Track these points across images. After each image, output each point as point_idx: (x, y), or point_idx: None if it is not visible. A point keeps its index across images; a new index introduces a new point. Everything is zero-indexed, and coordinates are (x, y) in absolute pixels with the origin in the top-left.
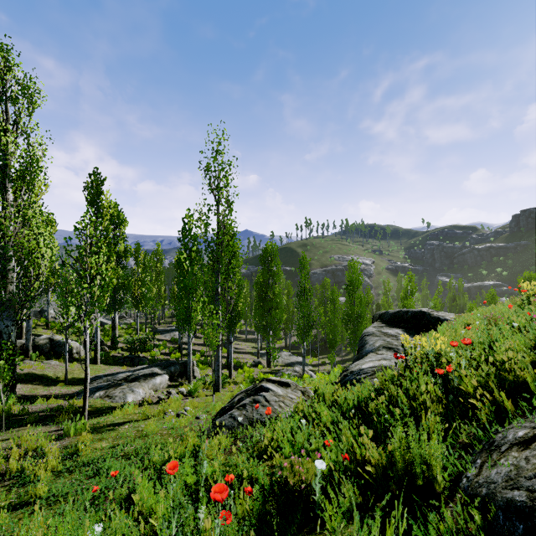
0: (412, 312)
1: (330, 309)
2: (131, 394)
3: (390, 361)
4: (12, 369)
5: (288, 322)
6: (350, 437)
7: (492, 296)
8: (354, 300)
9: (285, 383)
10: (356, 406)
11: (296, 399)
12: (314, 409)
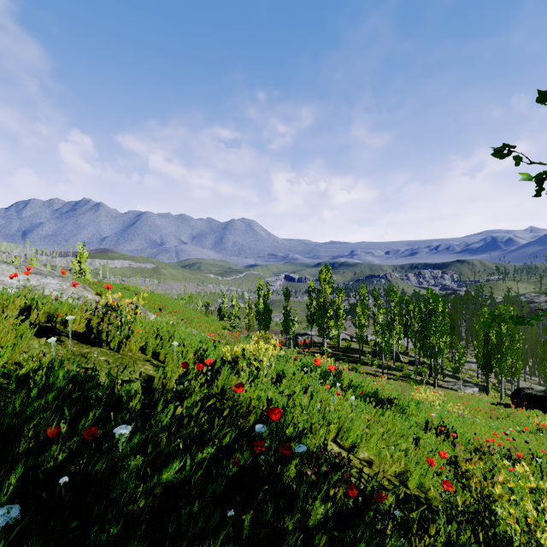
0: None
1: None
2: (466, 390)
3: None
4: (432, 373)
5: None
6: None
7: None
8: None
9: None
10: None
11: None
12: None
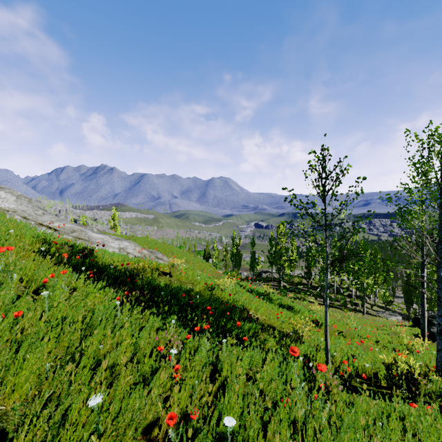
0: None
1: None
2: (391, 318)
3: None
4: None
5: None
6: None
7: None
8: None
9: None
10: None
11: None
12: None
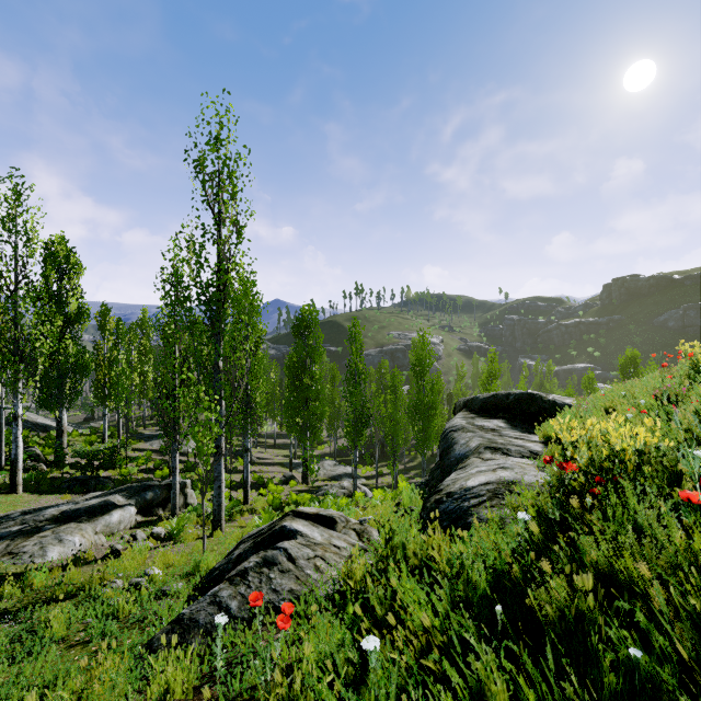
0: (515, 395)
1: (390, 400)
2: (55, 547)
3: (514, 471)
4: None
5: (333, 420)
6: (504, 696)
7: (589, 380)
8: (424, 385)
9: (326, 517)
10: (490, 584)
11: (346, 548)
12: (389, 588)
